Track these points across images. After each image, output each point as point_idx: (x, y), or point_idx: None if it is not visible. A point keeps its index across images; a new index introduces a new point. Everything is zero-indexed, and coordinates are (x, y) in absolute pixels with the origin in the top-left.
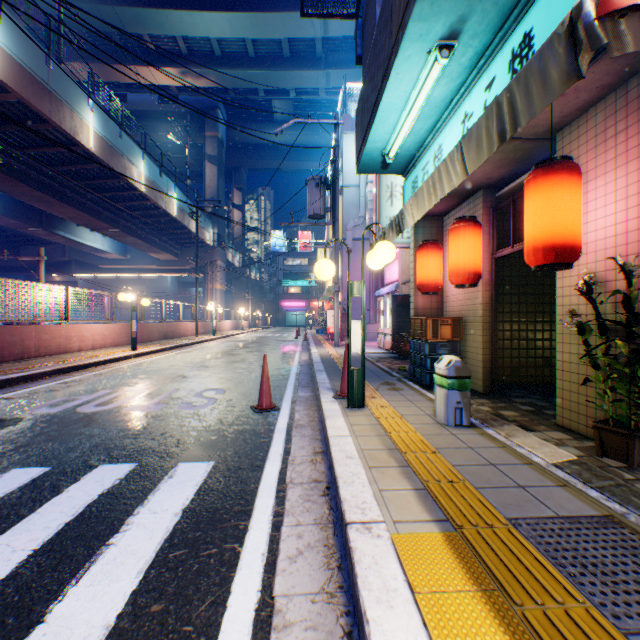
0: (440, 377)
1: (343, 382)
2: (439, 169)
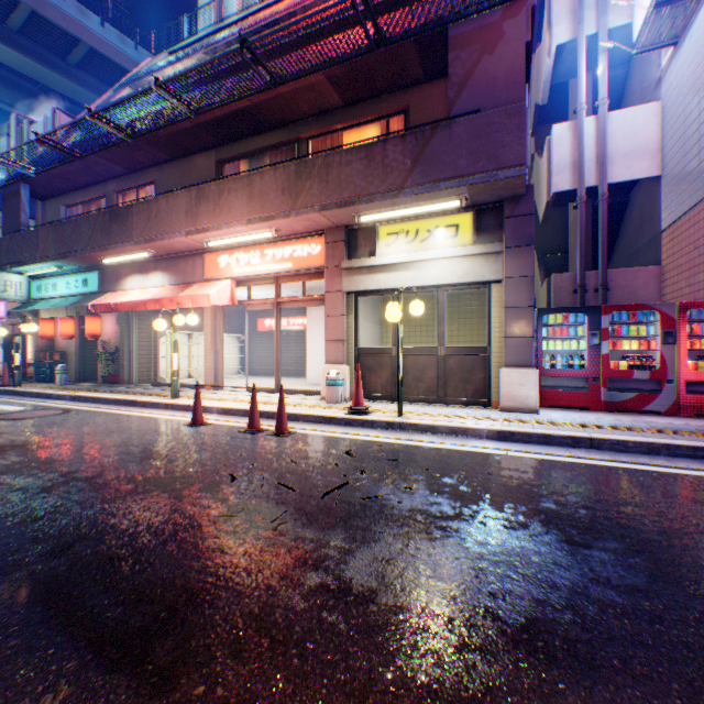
0: (60, 371)
1: (6, 380)
2: (61, 308)
